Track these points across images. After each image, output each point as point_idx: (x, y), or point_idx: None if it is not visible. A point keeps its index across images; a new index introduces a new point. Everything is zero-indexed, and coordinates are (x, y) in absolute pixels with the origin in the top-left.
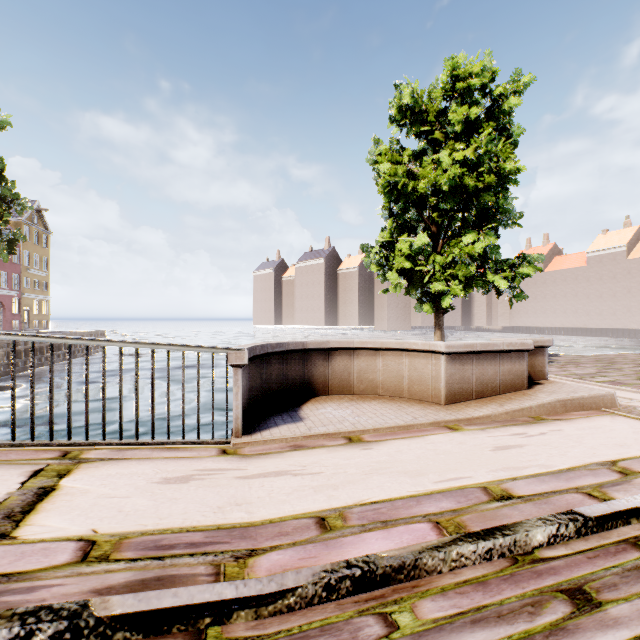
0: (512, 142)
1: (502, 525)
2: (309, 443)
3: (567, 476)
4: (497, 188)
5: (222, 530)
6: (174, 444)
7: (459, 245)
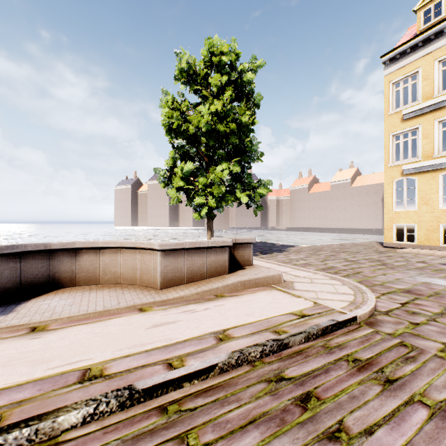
0: (255, 104)
1: (40, 414)
2: None
3: (175, 348)
4: (240, 134)
5: None
6: None
7: (215, 171)
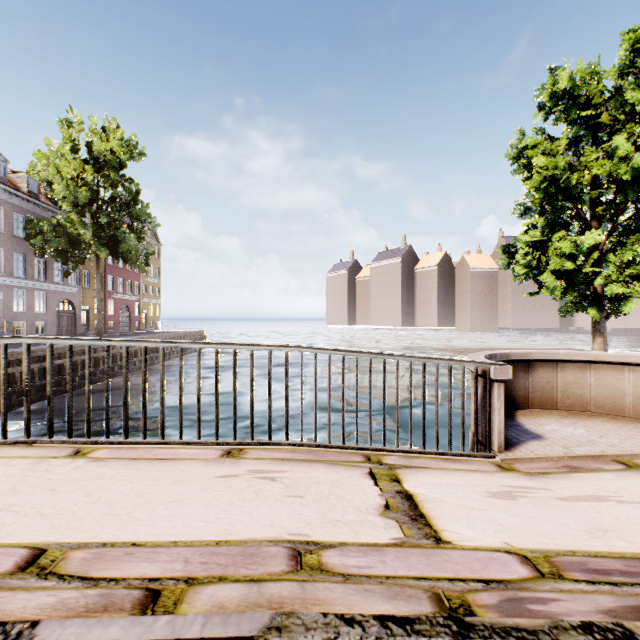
0: None
1: None
2: (581, 465)
3: None
4: None
5: (630, 559)
6: (445, 455)
7: None
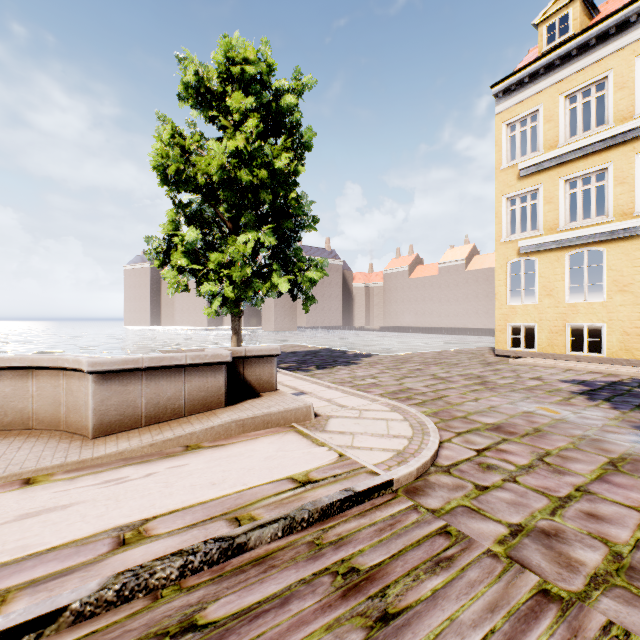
0: (303, 143)
1: None
2: None
3: (16, 568)
4: (276, 186)
5: None
6: None
7: (236, 243)
